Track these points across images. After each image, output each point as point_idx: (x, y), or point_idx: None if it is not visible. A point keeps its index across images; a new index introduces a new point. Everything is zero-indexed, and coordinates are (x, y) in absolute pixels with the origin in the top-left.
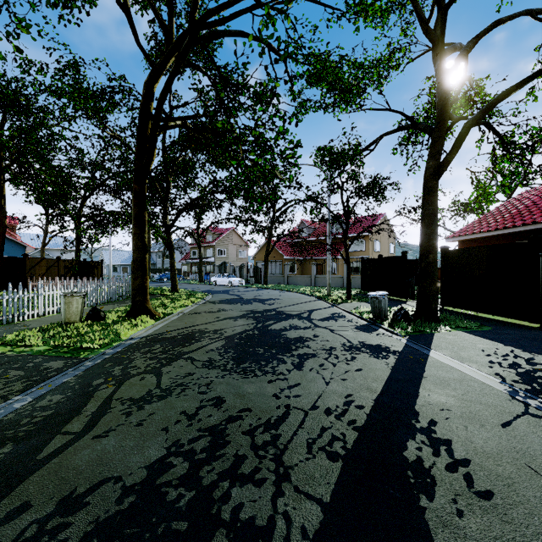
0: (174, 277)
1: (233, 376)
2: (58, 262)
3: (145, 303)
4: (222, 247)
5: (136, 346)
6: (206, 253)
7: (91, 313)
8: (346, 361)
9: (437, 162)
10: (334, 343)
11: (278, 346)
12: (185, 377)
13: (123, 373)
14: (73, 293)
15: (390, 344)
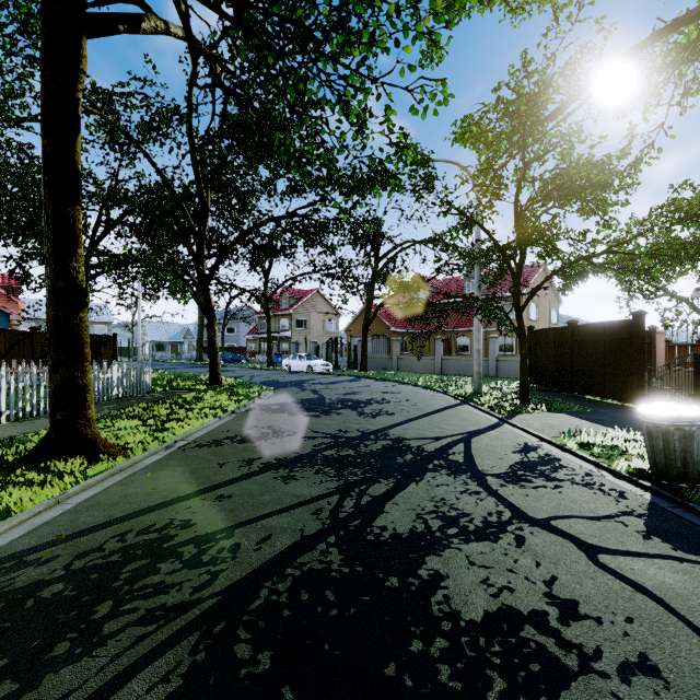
0: (213, 360)
1: None
2: (31, 337)
3: (79, 426)
4: (302, 317)
5: None
6: (279, 325)
7: None
8: None
9: None
10: None
11: None
12: None
13: None
14: None
15: None
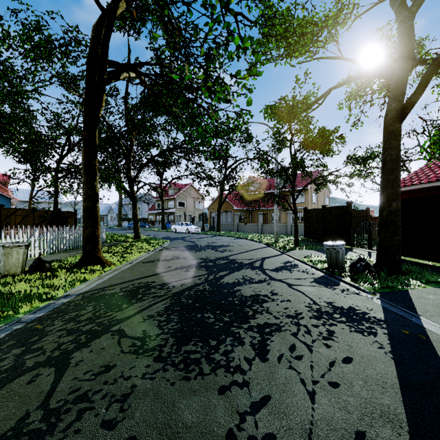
0: (136, 225)
1: (167, 374)
2: (33, 212)
3: (96, 252)
4: (182, 200)
5: (64, 309)
6: (168, 205)
7: (34, 264)
8: (323, 339)
9: (400, 103)
10: (298, 305)
11: (231, 310)
12: (96, 376)
13: (14, 363)
14: (13, 243)
15: (365, 306)
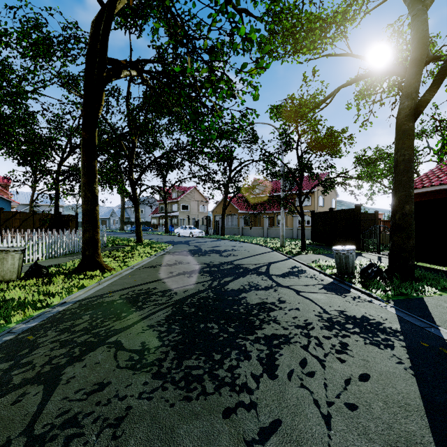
0: (138, 229)
1: (166, 394)
2: (33, 216)
3: (95, 257)
4: (185, 203)
5: (59, 318)
6: (171, 208)
7: (31, 270)
8: (336, 352)
9: (413, 101)
10: (307, 314)
11: (236, 320)
12: (88, 395)
13: None
14: (8, 248)
15: (379, 316)
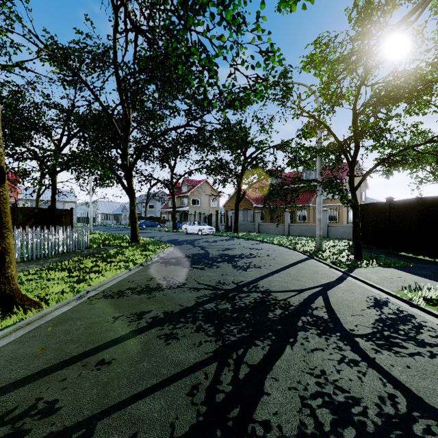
0: (133, 226)
1: None
2: (13, 210)
3: None
4: (195, 197)
5: None
6: (181, 203)
7: None
8: None
9: None
10: None
11: None
12: None
13: None
14: None
15: None
